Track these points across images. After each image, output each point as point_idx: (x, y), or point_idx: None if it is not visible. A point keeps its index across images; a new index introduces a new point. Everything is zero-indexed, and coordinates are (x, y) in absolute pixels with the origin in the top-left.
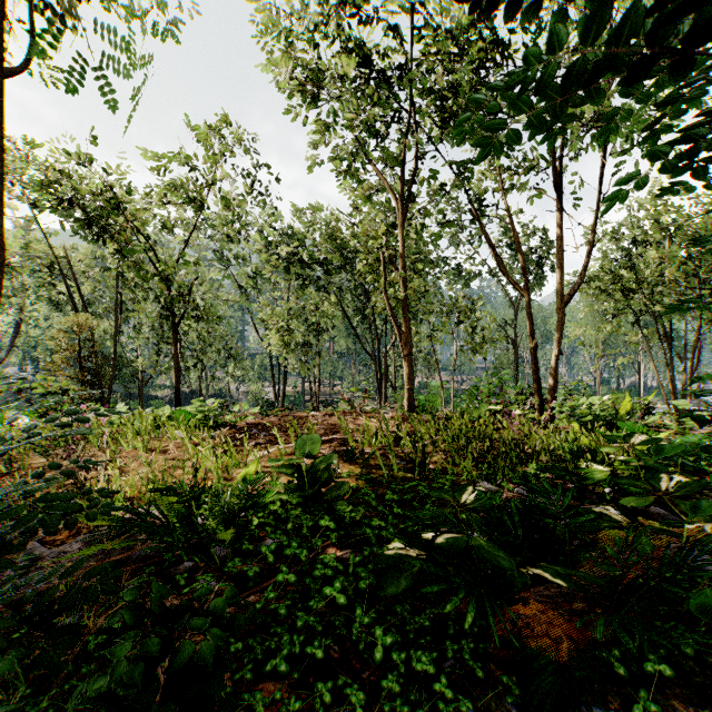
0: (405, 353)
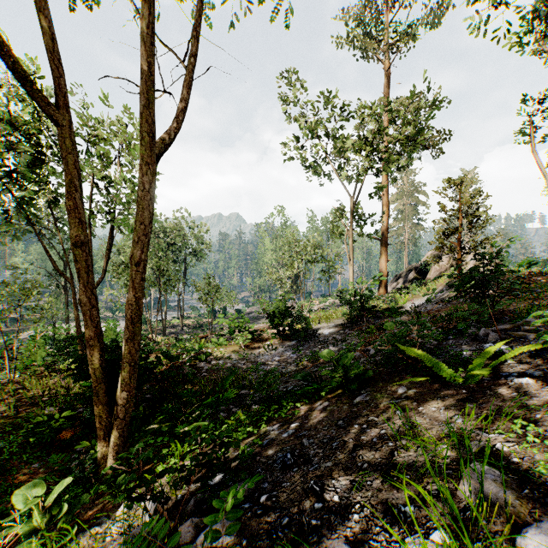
0: None
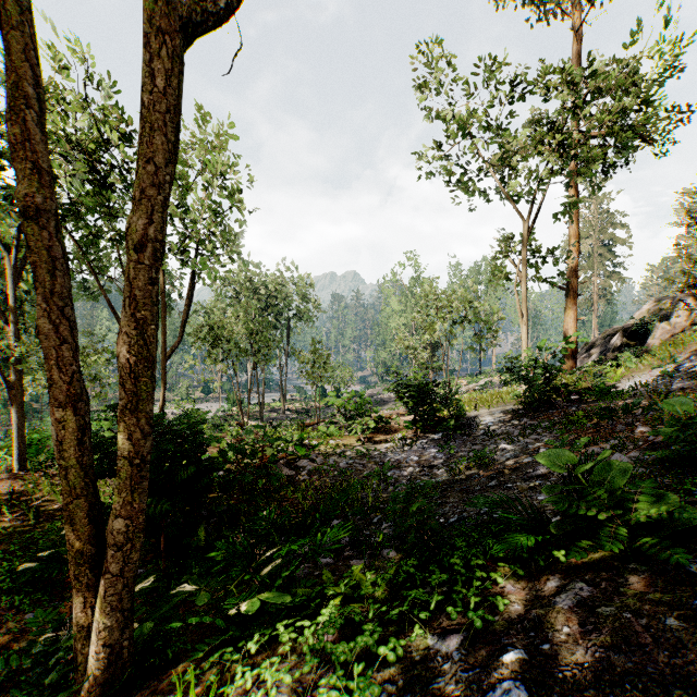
0: (16, 404)
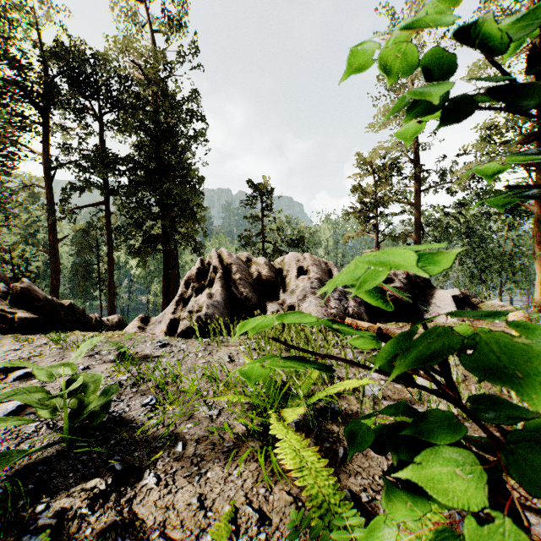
0: None
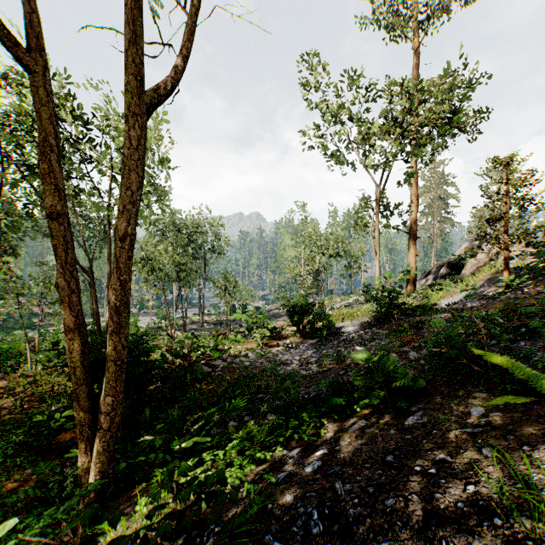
0: None
